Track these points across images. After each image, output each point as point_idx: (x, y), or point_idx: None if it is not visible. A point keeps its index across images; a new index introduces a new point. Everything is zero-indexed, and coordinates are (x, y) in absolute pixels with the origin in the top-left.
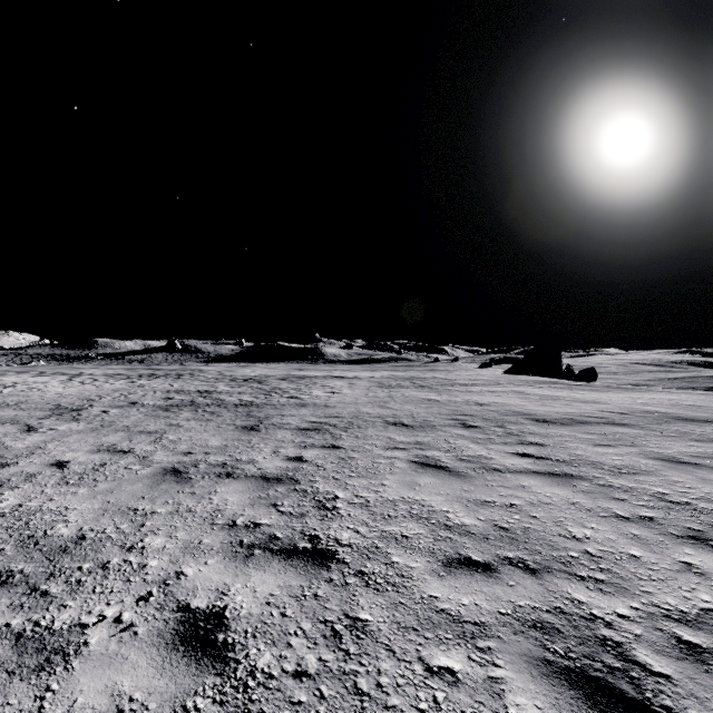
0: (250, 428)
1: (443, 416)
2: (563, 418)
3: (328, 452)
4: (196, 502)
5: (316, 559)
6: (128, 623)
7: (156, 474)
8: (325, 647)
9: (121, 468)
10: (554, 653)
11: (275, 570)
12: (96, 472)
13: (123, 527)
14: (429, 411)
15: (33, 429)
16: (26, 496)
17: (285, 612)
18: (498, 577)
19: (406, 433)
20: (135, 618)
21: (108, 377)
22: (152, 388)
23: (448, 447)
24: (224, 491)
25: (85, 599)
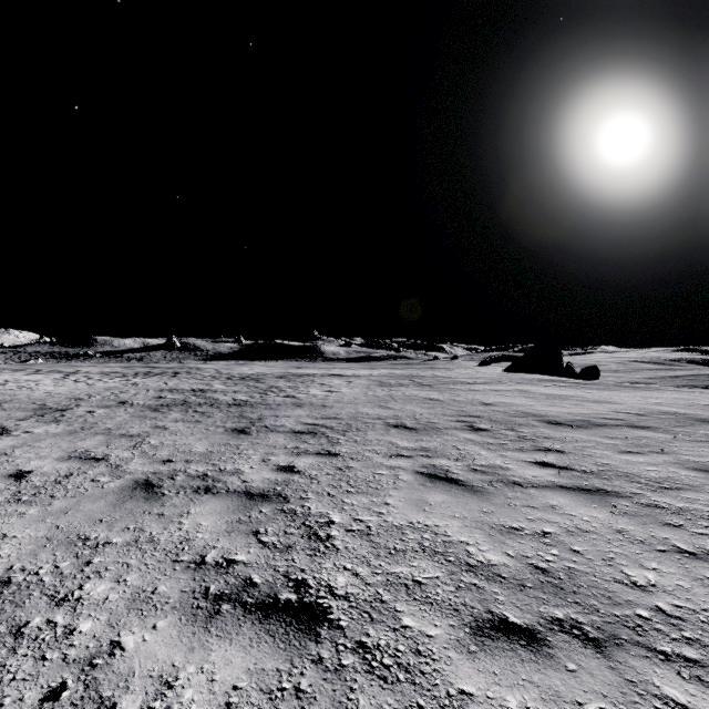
0: (240, 431)
1: (448, 417)
2: (577, 420)
3: (323, 461)
4: (162, 528)
5: (302, 621)
6: None
7: (125, 488)
8: None
9: (88, 480)
10: None
11: (245, 641)
12: (57, 486)
13: (63, 565)
14: (432, 412)
15: (7, 432)
16: None
17: None
18: (550, 655)
19: (409, 438)
20: None
21: (104, 375)
22: (145, 386)
23: (457, 454)
24: (198, 513)
25: None
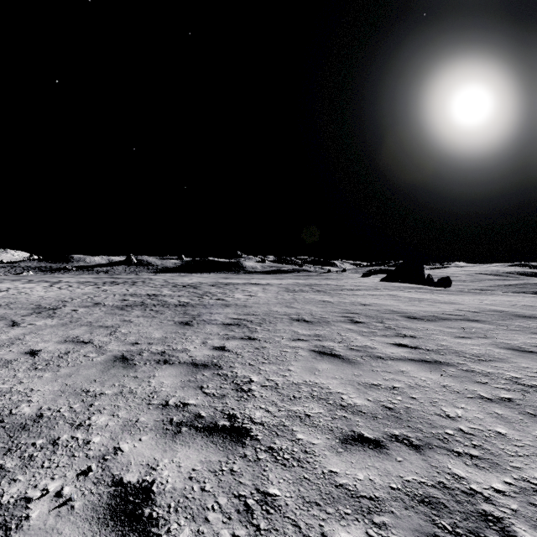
0: (185, 323)
1: (336, 313)
2: (428, 315)
3: (245, 343)
4: (137, 385)
5: (233, 436)
6: (67, 497)
7: (108, 360)
8: (239, 523)
9: (81, 356)
10: (442, 529)
11: (198, 447)
12: (60, 359)
13: (75, 406)
14: (324, 310)
15: (17, 324)
16: (1, 379)
17: (205, 486)
18: (387, 453)
19: (306, 328)
20: (73, 493)
21: (80, 283)
22: (112, 292)
23: (340, 338)
24: (161, 375)
25: (33, 474)
